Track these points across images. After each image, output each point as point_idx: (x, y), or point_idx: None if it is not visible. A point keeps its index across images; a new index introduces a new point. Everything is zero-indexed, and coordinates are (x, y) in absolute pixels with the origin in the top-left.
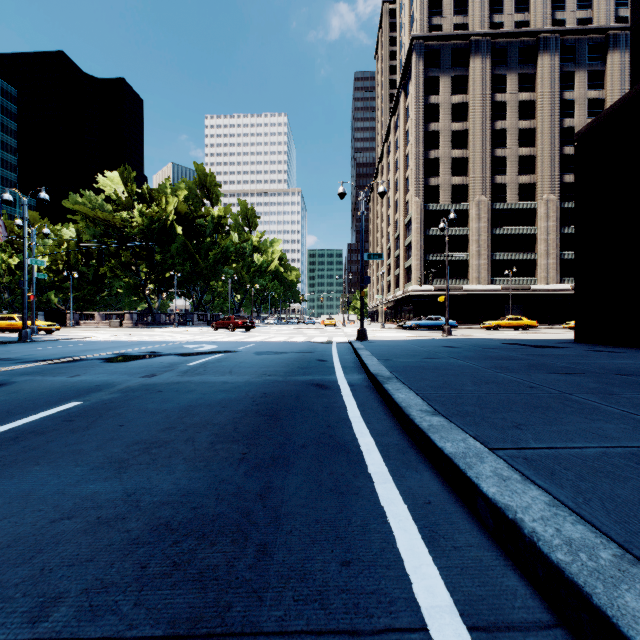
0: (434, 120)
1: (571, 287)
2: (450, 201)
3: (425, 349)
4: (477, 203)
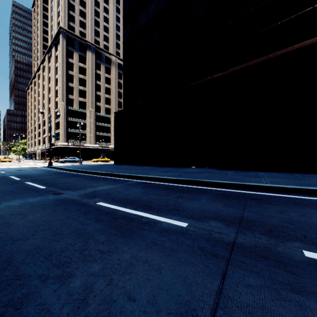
0: (71, 69)
1: None
2: (78, 107)
3: (77, 166)
4: (90, 111)
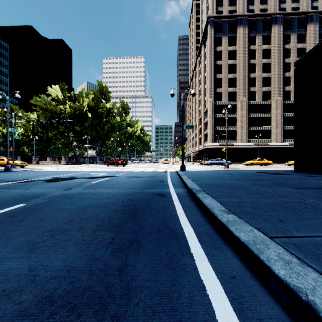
0: (219, 59)
1: (289, 144)
2: (227, 100)
3: (216, 175)
4: (241, 101)
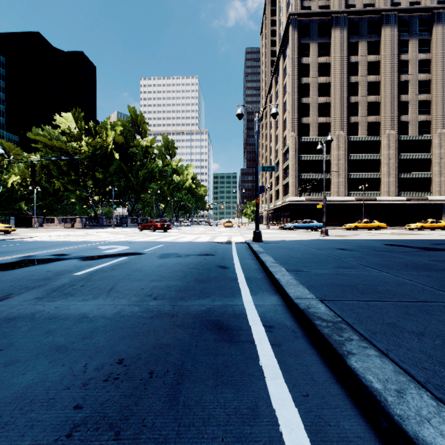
0: (305, 75)
1: (406, 198)
2: (317, 135)
3: (324, 252)
4: (337, 136)
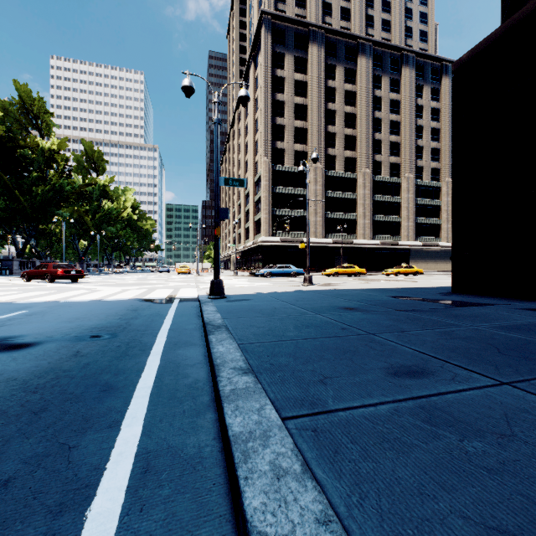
0: (280, 91)
1: (380, 242)
2: (293, 164)
3: (330, 319)
4: (314, 169)
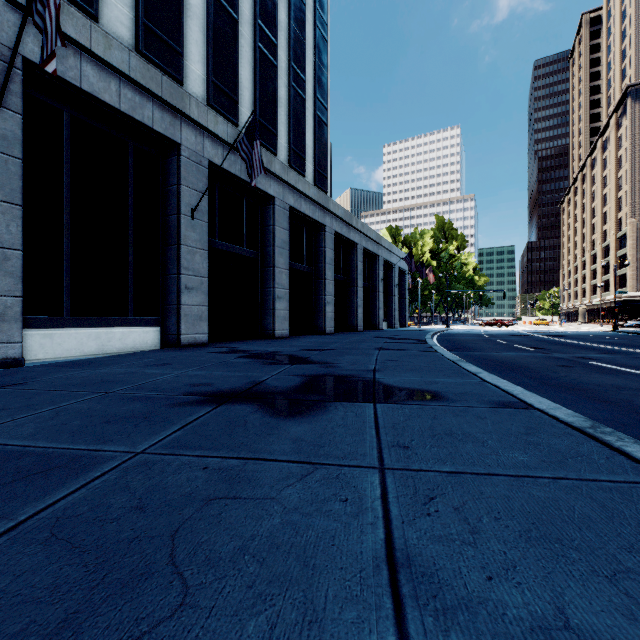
0: None
1: None
2: None
3: None
4: None
